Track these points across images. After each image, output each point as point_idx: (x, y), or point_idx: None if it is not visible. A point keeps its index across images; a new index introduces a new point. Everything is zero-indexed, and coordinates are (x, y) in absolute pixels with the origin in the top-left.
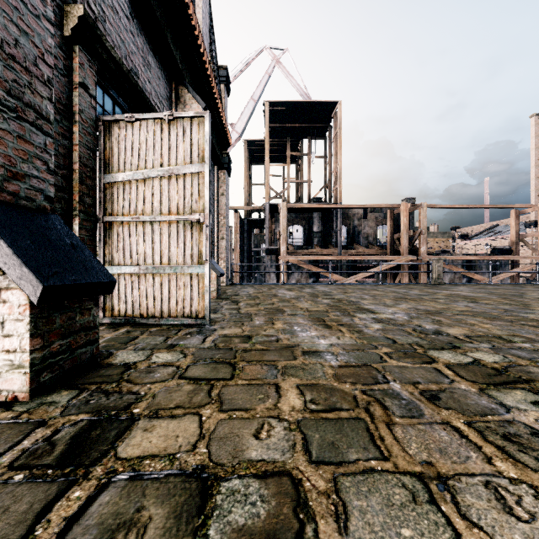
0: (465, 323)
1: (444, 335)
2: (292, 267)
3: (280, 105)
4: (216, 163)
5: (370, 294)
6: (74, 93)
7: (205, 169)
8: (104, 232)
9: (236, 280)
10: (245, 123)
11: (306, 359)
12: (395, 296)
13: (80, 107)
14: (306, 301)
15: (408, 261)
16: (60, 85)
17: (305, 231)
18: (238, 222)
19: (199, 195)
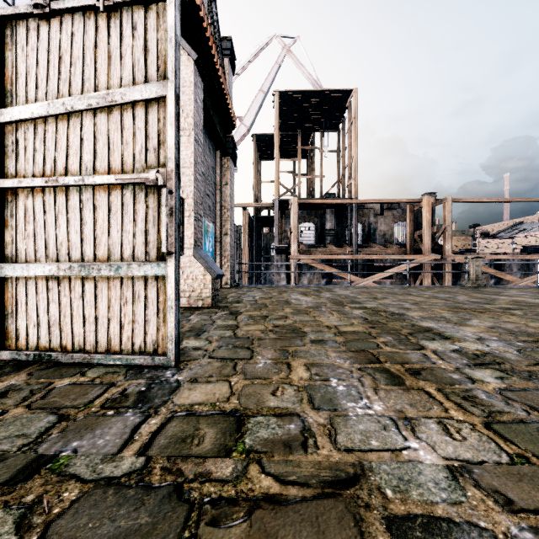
0: None
1: None
2: (304, 267)
3: (291, 95)
4: (219, 148)
5: (408, 301)
6: None
7: (169, 91)
8: (4, 207)
9: (244, 281)
10: (254, 116)
11: None
12: (446, 305)
13: None
14: (330, 312)
15: (431, 260)
16: None
17: (317, 228)
18: (247, 220)
19: (158, 140)
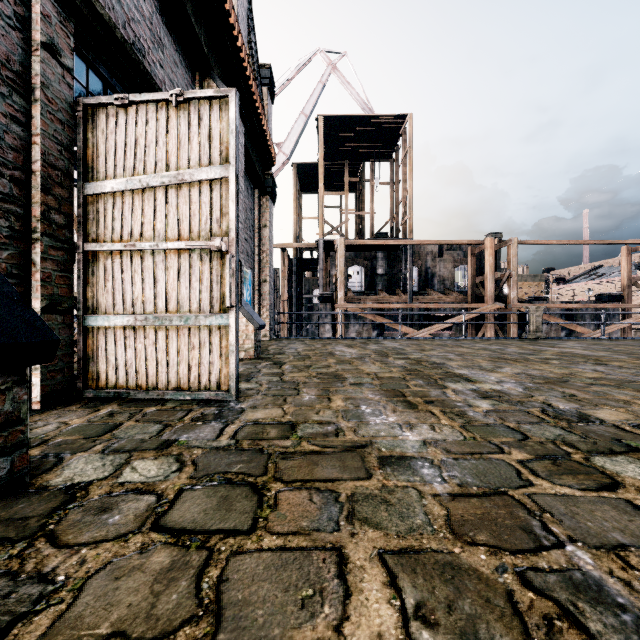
0: (614, 400)
1: (597, 423)
2: (352, 317)
3: (337, 120)
4: (257, 187)
5: (455, 352)
6: (34, 58)
7: (230, 173)
8: (86, 267)
9: (283, 333)
10: (294, 142)
11: (388, 476)
12: (490, 356)
13: (43, 79)
14: (372, 362)
15: (495, 310)
16: (7, 41)
17: (367, 273)
18: (286, 263)
19: (221, 212)
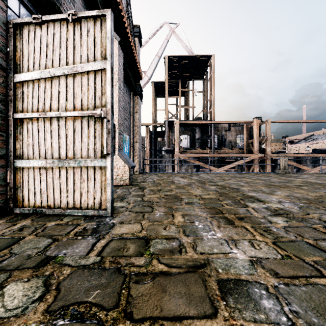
0: None
1: None
2: (182, 161)
3: (175, 58)
4: (132, 91)
5: (243, 181)
6: None
7: (107, 66)
8: (16, 128)
9: (147, 170)
10: (152, 70)
11: (232, 311)
12: (264, 183)
13: None
14: (197, 187)
15: (259, 157)
16: None
17: (190, 138)
18: (148, 133)
19: (101, 92)
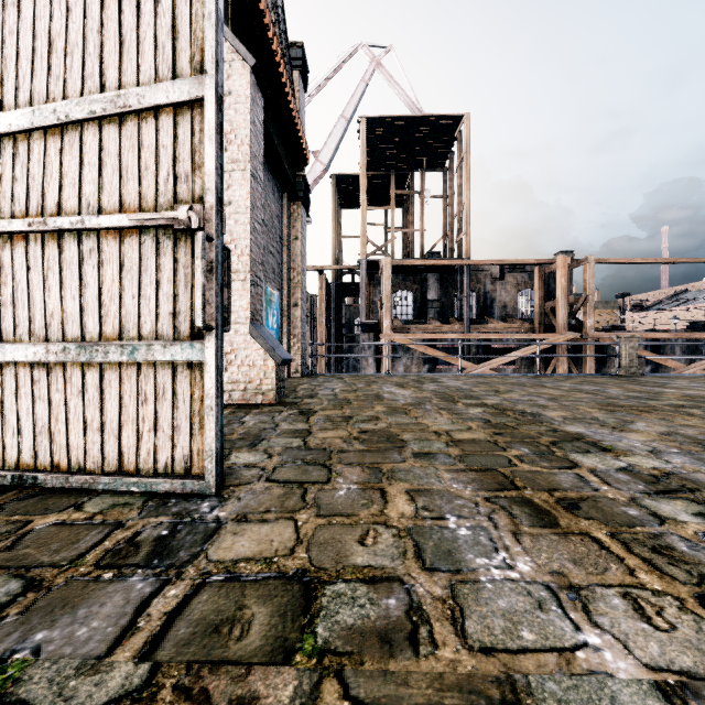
0: None
1: None
2: (399, 349)
3: (382, 122)
4: (286, 190)
5: (543, 395)
6: None
7: (207, 90)
8: None
9: (320, 368)
10: (333, 150)
11: None
12: (595, 401)
13: None
14: (437, 411)
15: (568, 340)
16: None
17: (416, 299)
18: (324, 288)
19: (193, 163)
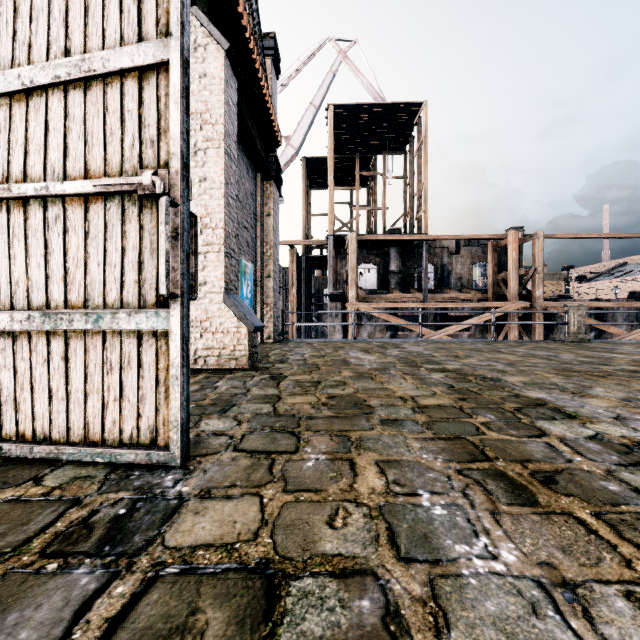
0: None
1: None
2: (363, 317)
3: (348, 109)
4: (260, 169)
5: (500, 360)
6: None
7: (172, 53)
8: None
9: (292, 334)
10: (303, 135)
11: None
12: (551, 366)
13: None
14: (402, 376)
15: (519, 309)
16: None
17: (379, 271)
18: (295, 261)
19: (158, 128)
